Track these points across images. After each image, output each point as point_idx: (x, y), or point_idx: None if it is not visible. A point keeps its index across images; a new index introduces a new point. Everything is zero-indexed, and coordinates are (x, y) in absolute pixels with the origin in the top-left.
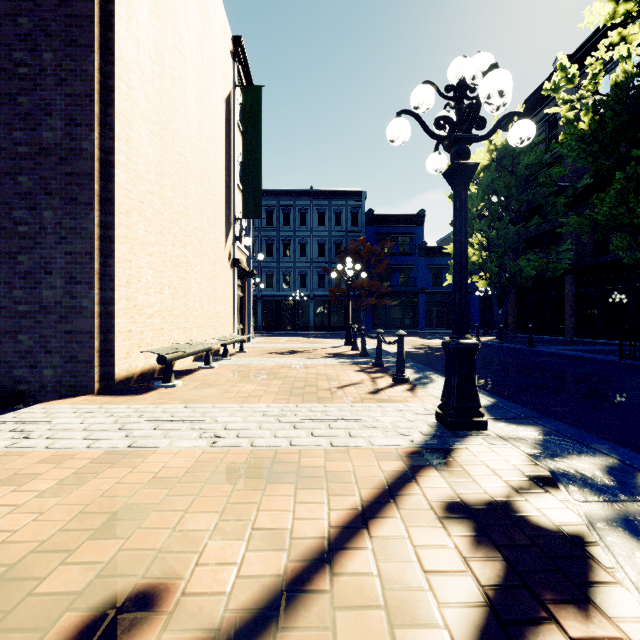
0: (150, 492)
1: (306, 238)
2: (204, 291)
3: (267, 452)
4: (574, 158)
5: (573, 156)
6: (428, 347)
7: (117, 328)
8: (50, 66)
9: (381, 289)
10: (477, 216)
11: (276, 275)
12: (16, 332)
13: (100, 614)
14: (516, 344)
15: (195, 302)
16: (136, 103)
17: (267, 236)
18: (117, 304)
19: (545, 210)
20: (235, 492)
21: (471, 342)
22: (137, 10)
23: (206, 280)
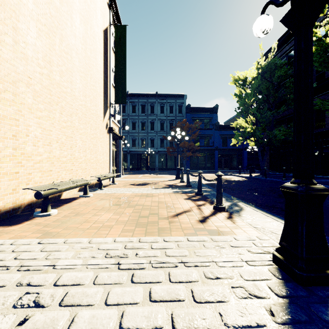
0: None
1: (154, 120)
2: (87, 146)
3: None
4: (320, 63)
5: (319, 61)
6: (224, 180)
7: (2, 171)
8: None
9: (194, 147)
10: (250, 105)
11: (137, 140)
12: None
13: None
14: (274, 178)
15: (80, 153)
16: (24, 3)
17: (132, 118)
18: (2, 152)
19: (288, 102)
20: None
21: (321, 188)
22: None
23: (89, 139)
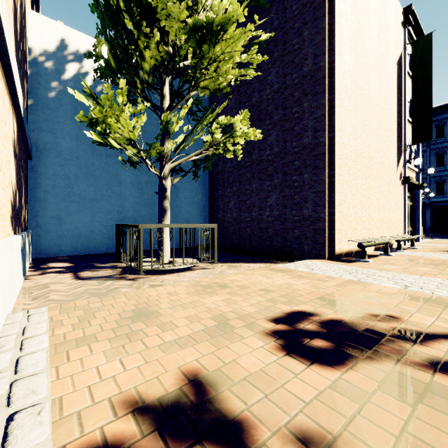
0: (377, 295)
1: None
2: (381, 204)
3: (444, 298)
4: None
5: None
6: None
7: (335, 228)
8: (306, 109)
9: None
10: None
11: (447, 182)
12: (293, 229)
13: (375, 315)
14: None
15: (375, 212)
16: (343, 106)
17: (436, 148)
18: (335, 215)
19: None
20: (424, 306)
21: None
22: (344, 55)
23: (382, 196)
